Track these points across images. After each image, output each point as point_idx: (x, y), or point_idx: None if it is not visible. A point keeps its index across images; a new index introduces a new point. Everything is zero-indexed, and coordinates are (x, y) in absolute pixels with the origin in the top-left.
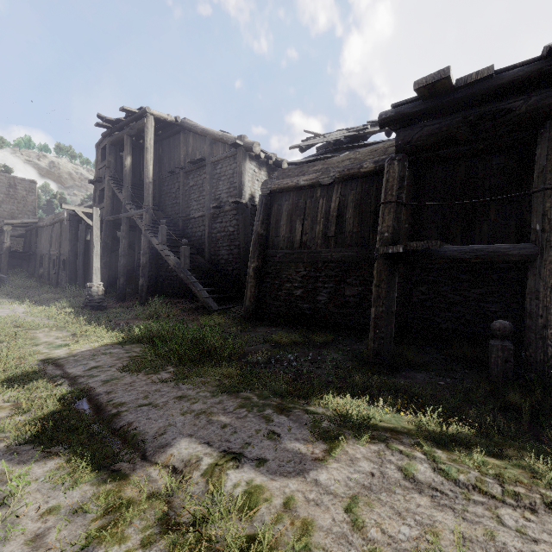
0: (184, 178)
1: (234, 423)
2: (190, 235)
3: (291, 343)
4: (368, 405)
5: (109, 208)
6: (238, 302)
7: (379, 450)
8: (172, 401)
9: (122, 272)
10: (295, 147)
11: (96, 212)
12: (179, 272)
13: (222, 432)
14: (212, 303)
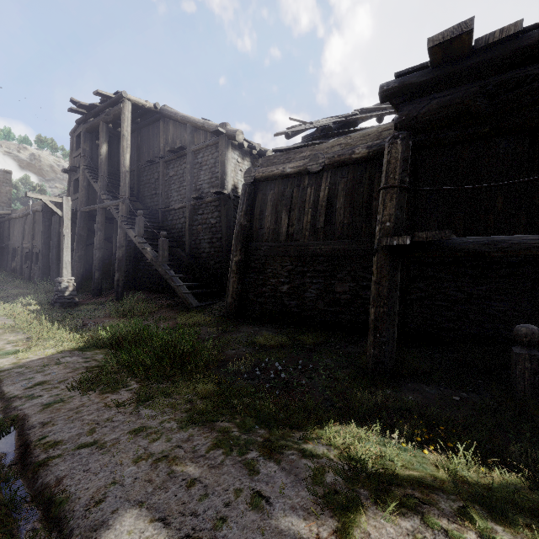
0: (163, 167)
1: (204, 478)
2: (170, 227)
3: (277, 346)
4: (377, 435)
5: (84, 198)
6: (220, 297)
7: (416, 532)
8: (125, 437)
9: (97, 266)
10: (280, 134)
11: (66, 202)
12: (157, 266)
13: (186, 496)
14: (192, 299)
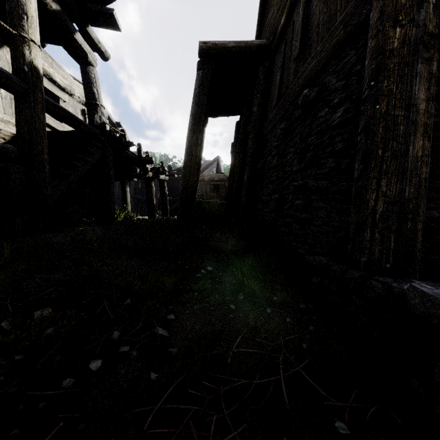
0: None
1: None
2: None
3: None
4: None
5: None
6: None
7: None
8: None
9: None
10: None
11: None
12: None
13: None
14: None
